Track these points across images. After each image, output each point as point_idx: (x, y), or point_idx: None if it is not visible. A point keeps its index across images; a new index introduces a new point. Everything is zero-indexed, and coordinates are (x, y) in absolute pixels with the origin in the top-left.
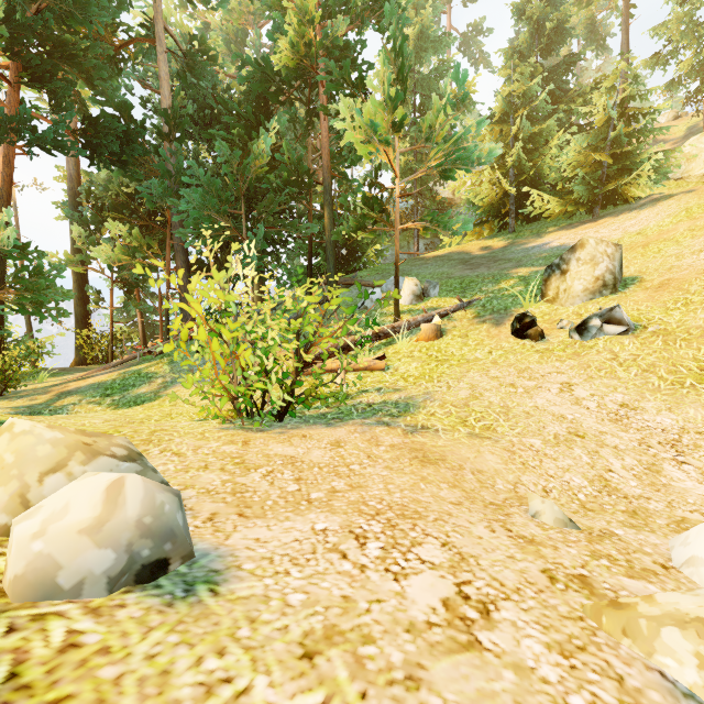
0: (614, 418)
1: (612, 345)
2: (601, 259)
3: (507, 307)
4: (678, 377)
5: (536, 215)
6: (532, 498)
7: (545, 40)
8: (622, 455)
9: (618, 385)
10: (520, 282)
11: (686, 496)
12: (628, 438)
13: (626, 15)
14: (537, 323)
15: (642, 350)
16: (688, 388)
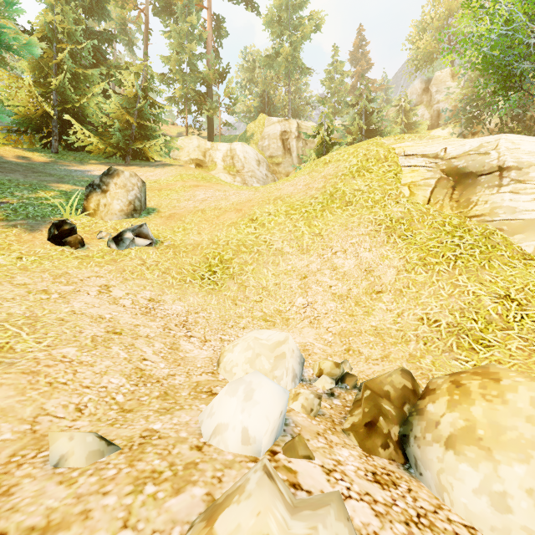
0: (145, 311)
1: (141, 254)
2: (133, 188)
3: (46, 215)
4: (183, 277)
5: (79, 145)
6: (56, 439)
7: (88, 2)
8: (153, 342)
9: (147, 284)
10: (62, 195)
11: (197, 362)
12: (156, 326)
13: (147, 36)
14: (78, 233)
15: (162, 258)
16: (188, 284)
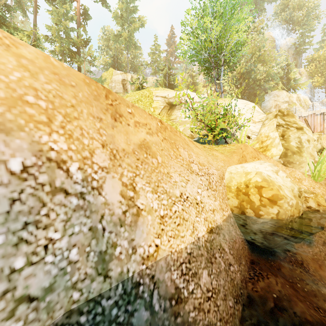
0: None
1: None
2: None
3: None
4: None
5: None
6: None
7: None
8: None
9: None
10: None
11: None
12: None
13: (36, 10)
14: None
15: None
16: None
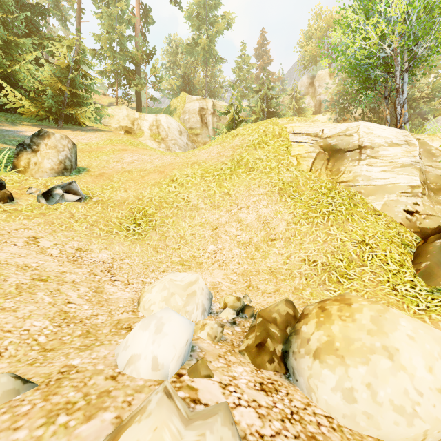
0: (72, 259)
1: (71, 208)
2: (63, 149)
3: None
4: (110, 228)
5: (11, 107)
6: None
7: None
8: (78, 287)
9: (75, 235)
10: None
11: (119, 303)
12: (82, 272)
13: (79, 15)
14: (7, 188)
15: (90, 212)
16: (115, 234)
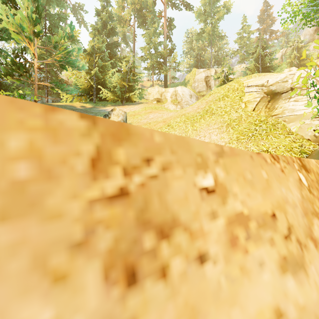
0: None
1: None
2: (120, 115)
3: None
4: None
5: (104, 98)
6: None
7: (107, 31)
8: None
9: None
10: None
11: None
12: None
13: (134, 38)
14: None
15: None
16: None
